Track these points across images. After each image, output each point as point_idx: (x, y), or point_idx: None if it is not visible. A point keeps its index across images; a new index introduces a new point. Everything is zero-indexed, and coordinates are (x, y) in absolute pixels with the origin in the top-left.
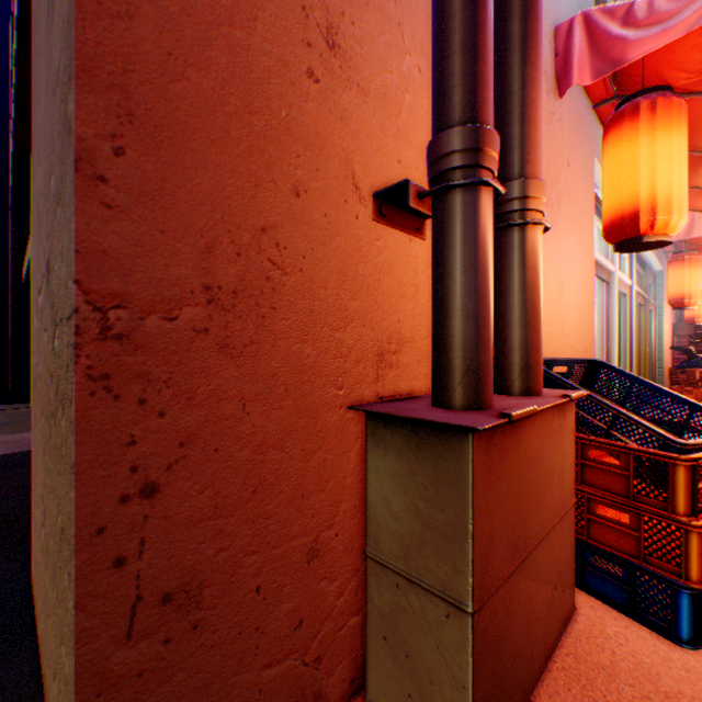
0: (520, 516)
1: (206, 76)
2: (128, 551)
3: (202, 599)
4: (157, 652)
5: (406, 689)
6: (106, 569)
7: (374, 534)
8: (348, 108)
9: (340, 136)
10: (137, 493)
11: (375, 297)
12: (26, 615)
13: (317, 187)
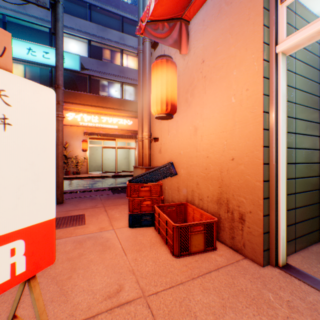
0: None
1: None
2: None
3: None
4: None
5: None
6: None
7: None
8: None
9: None
10: None
11: None
12: None
13: None
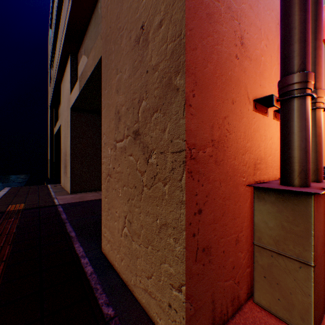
0: (323, 231)
1: (211, 64)
2: (195, 231)
3: (210, 252)
4: (201, 268)
5: (276, 296)
6: (191, 237)
7: (258, 236)
8: (245, 67)
9: (243, 78)
10: (197, 212)
11: (253, 141)
12: (107, 261)
13: (237, 99)
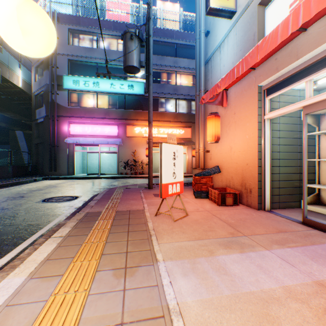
0: None
1: None
2: None
3: None
4: None
5: None
6: None
7: None
8: None
9: None
10: None
11: None
12: None
13: None
